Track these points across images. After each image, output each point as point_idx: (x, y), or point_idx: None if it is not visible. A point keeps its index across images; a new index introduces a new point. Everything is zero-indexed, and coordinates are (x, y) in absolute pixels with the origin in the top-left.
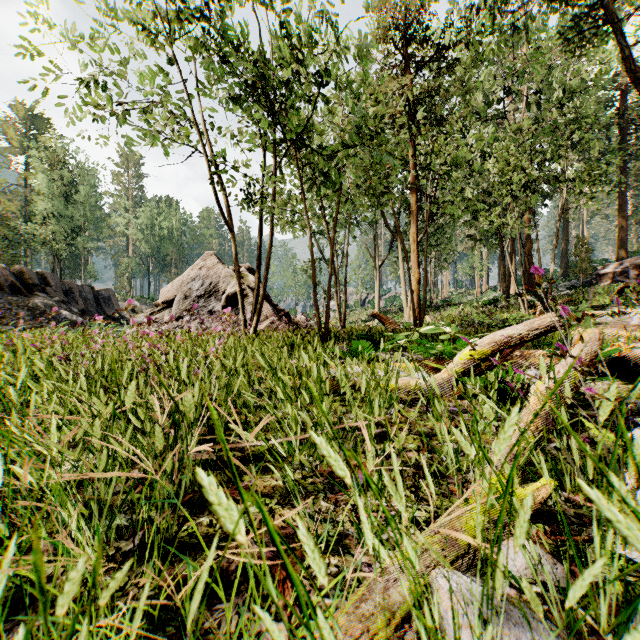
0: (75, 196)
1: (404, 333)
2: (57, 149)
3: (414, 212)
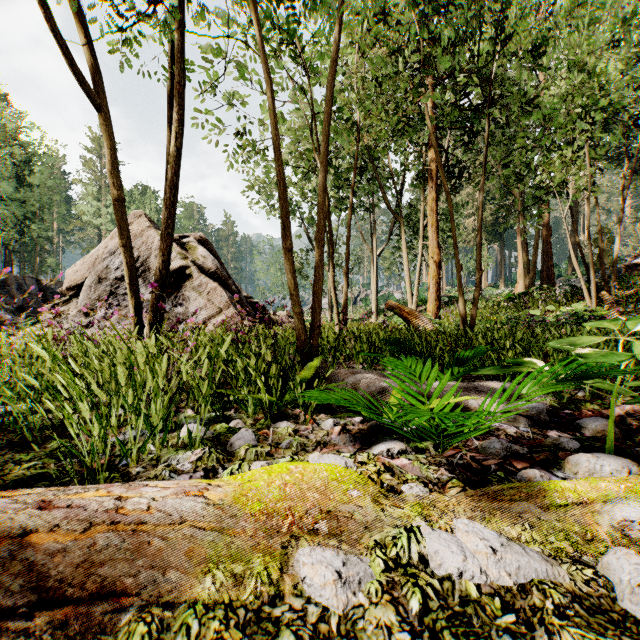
0: (29, 178)
1: (568, 340)
2: (8, 124)
3: (433, 172)
